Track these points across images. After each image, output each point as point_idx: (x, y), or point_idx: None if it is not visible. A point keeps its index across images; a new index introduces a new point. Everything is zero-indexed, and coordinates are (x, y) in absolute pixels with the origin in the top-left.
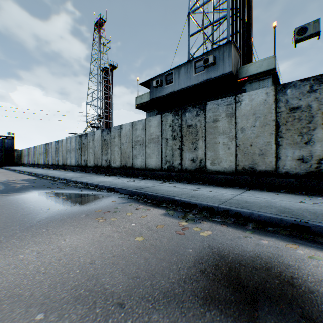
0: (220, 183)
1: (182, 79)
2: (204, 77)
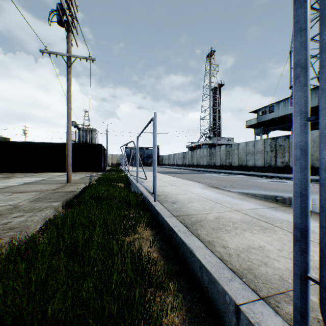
0: None
1: (281, 110)
2: None
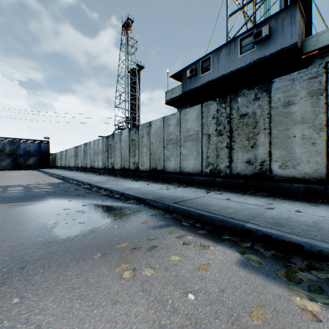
0: (298, 196)
1: (223, 64)
2: (253, 57)
